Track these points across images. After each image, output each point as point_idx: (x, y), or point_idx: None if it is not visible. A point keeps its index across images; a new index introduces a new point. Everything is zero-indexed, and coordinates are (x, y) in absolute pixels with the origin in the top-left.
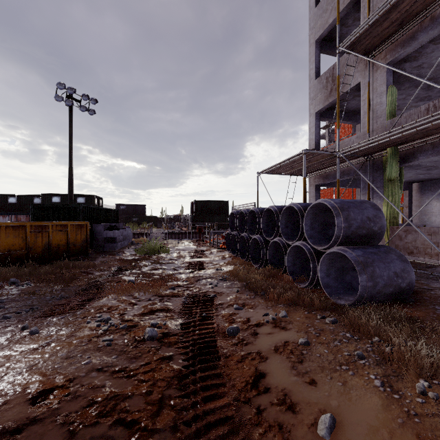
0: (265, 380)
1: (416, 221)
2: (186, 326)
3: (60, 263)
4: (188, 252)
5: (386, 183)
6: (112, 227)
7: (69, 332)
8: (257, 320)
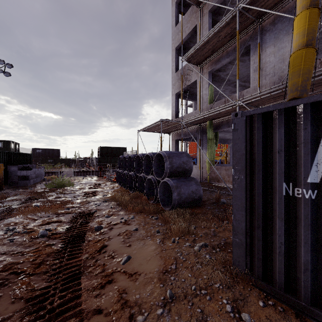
0: (106, 248)
1: None
2: (69, 228)
3: None
4: (88, 185)
5: (208, 141)
6: (25, 168)
7: None
8: (116, 222)
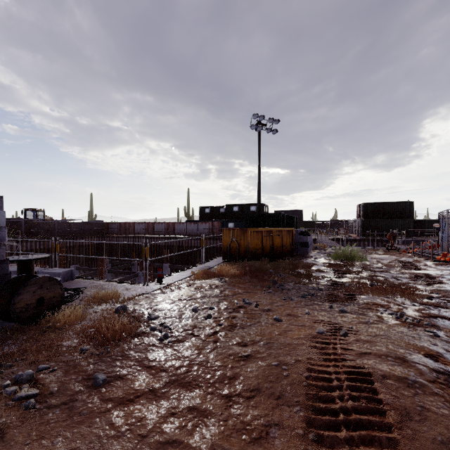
0: None
1: None
2: None
3: (282, 261)
4: (389, 262)
5: None
6: (304, 233)
7: (375, 317)
8: None
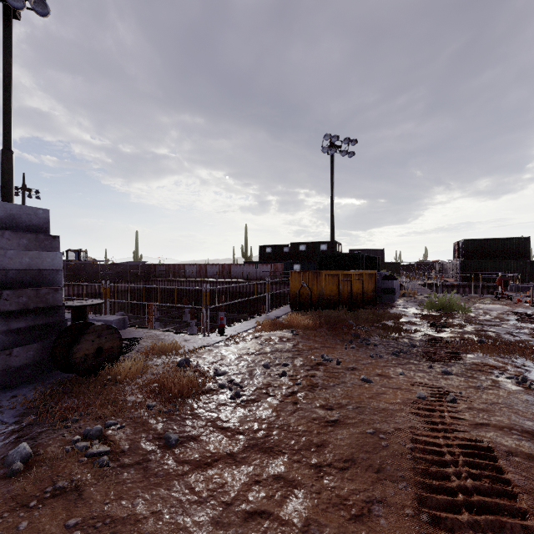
0: None
1: None
2: None
3: (364, 311)
4: (500, 314)
5: None
6: (389, 277)
7: (488, 381)
8: None
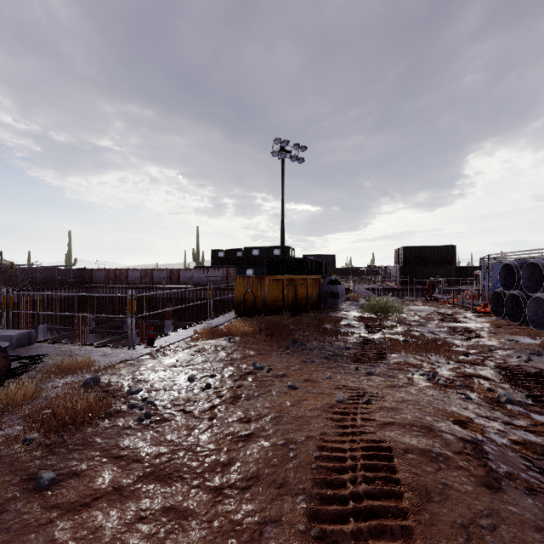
0: None
1: None
2: (537, 399)
3: (307, 316)
4: (427, 314)
5: None
6: (334, 281)
7: (405, 379)
8: None
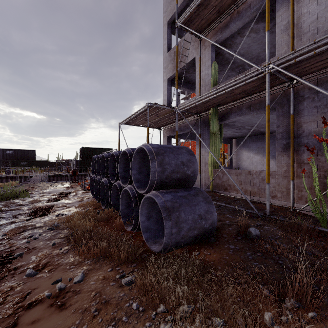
0: None
1: (234, 164)
2: None
3: None
4: (52, 195)
5: (211, 136)
6: None
7: None
8: (38, 295)
